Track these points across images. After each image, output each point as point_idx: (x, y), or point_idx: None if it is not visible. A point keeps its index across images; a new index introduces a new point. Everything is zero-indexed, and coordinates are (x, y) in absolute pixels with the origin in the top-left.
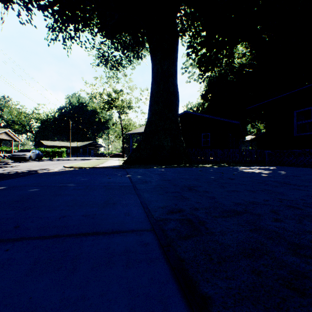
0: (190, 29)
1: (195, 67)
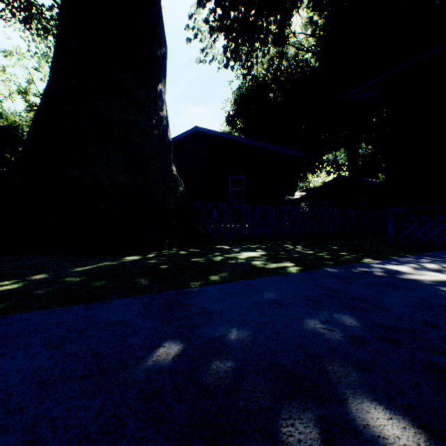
0: None
1: (216, 32)
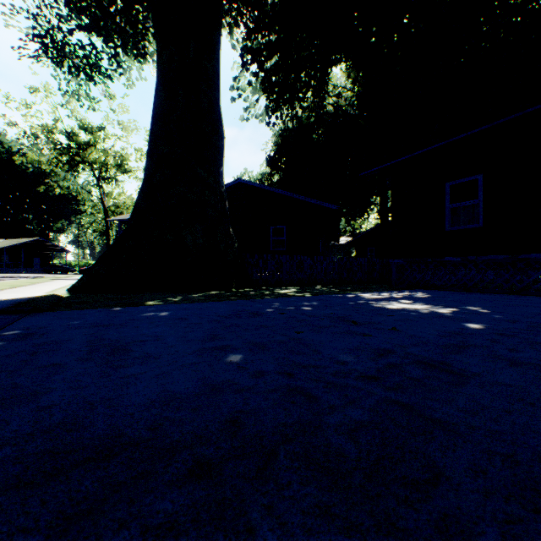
0: (248, 11)
1: (259, 92)
